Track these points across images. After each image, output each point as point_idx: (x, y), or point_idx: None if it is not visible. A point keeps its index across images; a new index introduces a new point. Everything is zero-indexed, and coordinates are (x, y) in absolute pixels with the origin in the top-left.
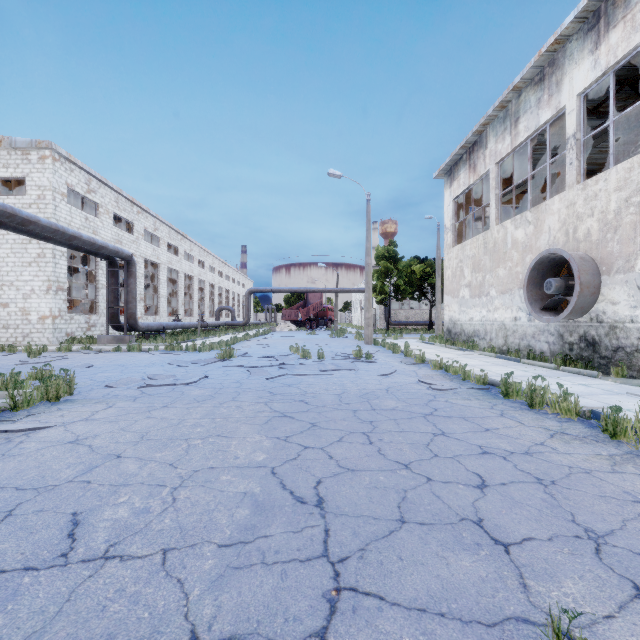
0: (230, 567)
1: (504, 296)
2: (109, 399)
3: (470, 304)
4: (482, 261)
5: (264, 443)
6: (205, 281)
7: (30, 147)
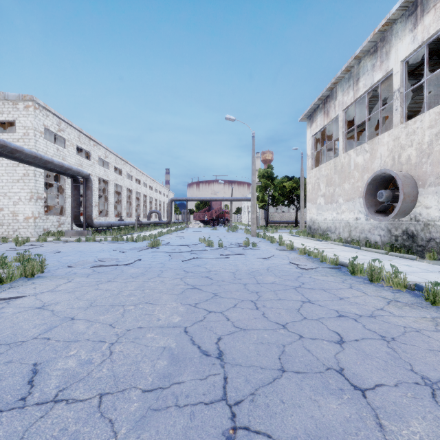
0: (151, 409)
1: (348, 203)
2: (69, 276)
3: (324, 208)
4: (333, 178)
5: (179, 308)
6: (140, 193)
7: (18, 99)
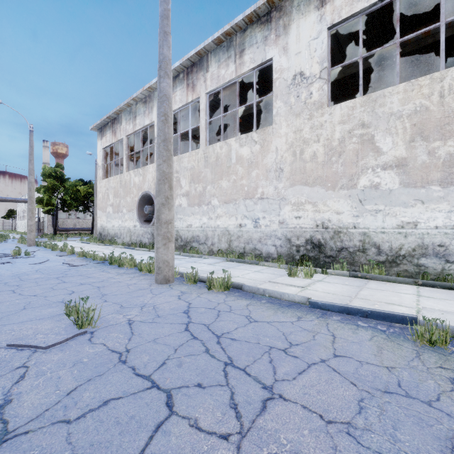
0: None
1: (130, 213)
2: None
3: (113, 217)
4: (119, 191)
5: None
6: None
7: None
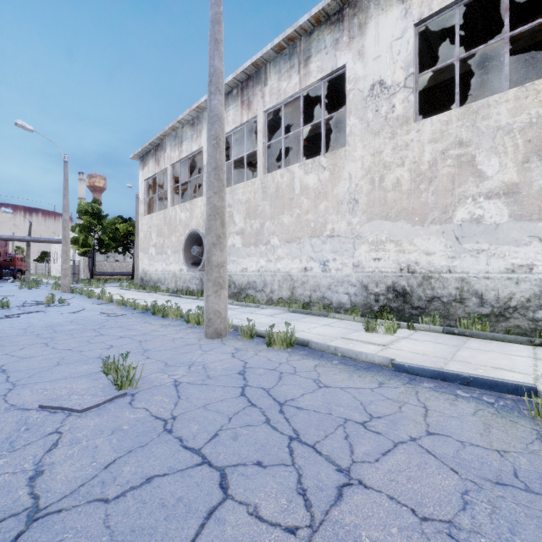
0: None
1: (175, 255)
2: None
3: (156, 259)
4: (163, 229)
5: None
6: None
7: None
